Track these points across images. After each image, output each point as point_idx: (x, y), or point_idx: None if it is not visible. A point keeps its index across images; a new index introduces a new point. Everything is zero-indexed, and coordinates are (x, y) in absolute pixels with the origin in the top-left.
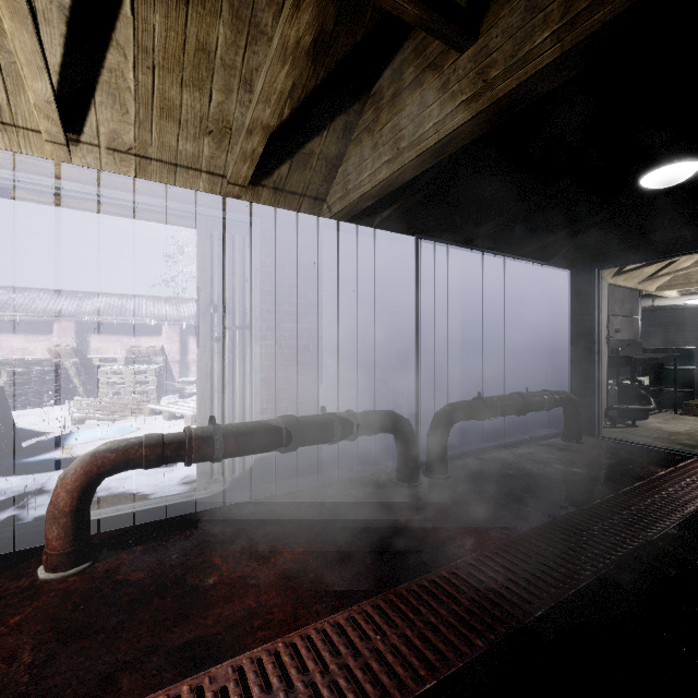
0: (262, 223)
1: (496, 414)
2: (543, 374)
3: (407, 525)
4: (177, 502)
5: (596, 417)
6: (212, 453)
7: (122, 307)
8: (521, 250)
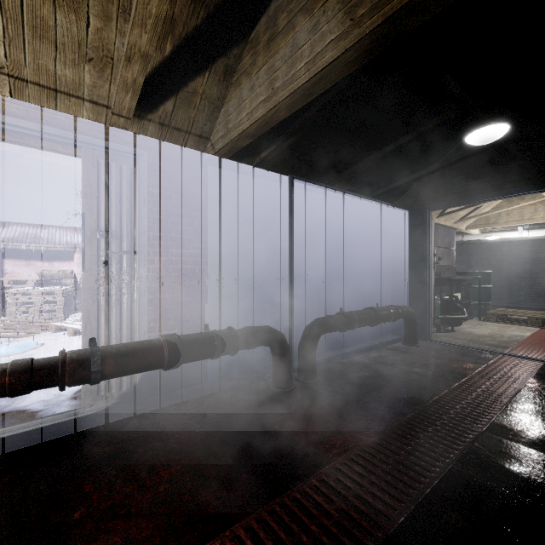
0: (149, 155)
1: (355, 326)
2: (388, 292)
3: (281, 431)
4: (59, 421)
5: (427, 325)
6: (88, 376)
7: (36, 235)
8: (373, 193)
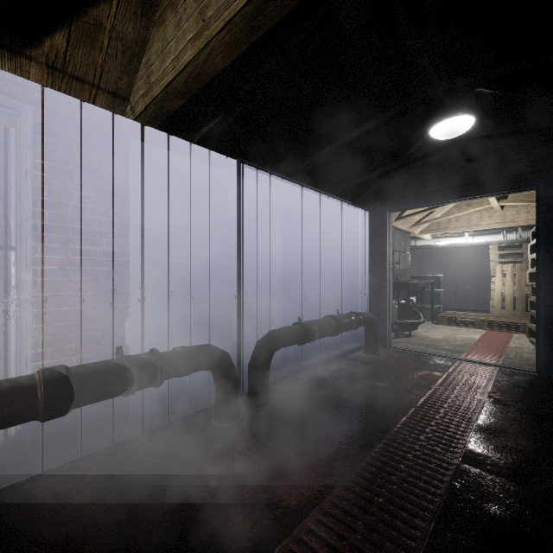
0: (36, 112)
1: (314, 338)
2: (348, 297)
3: (217, 492)
4: None
5: (387, 331)
6: None
7: None
8: (333, 190)
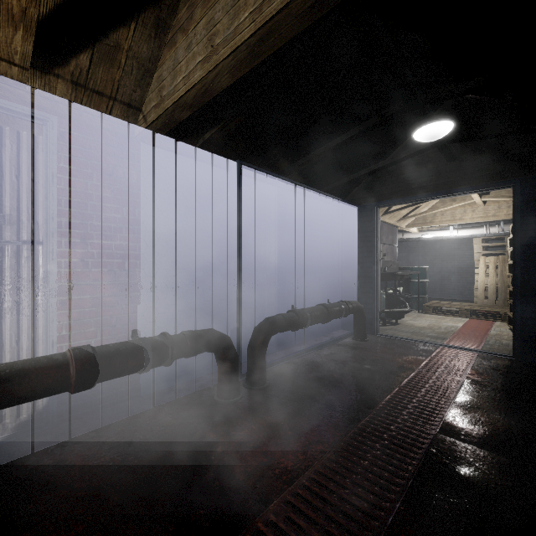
0: (60, 122)
1: (307, 324)
2: (338, 287)
3: (223, 456)
4: None
5: (375, 319)
6: None
7: None
8: (324, 187)
